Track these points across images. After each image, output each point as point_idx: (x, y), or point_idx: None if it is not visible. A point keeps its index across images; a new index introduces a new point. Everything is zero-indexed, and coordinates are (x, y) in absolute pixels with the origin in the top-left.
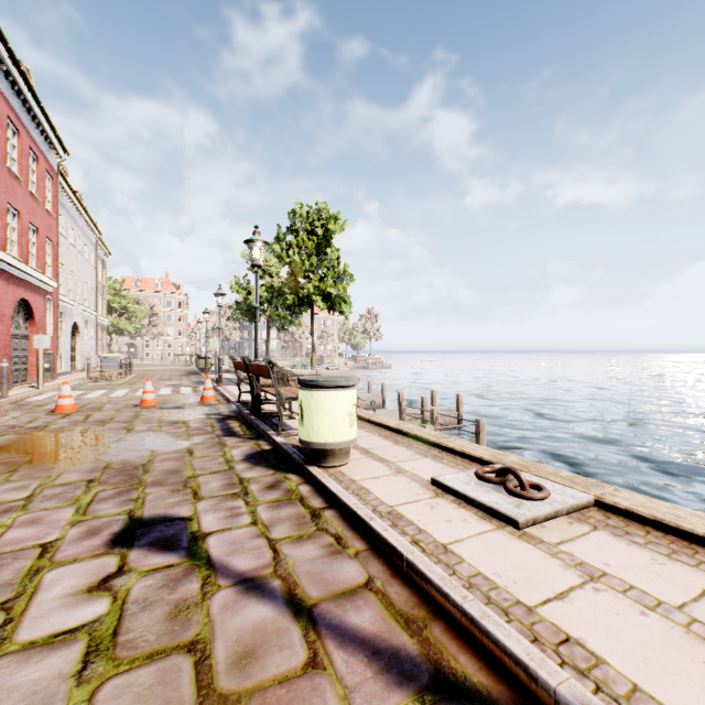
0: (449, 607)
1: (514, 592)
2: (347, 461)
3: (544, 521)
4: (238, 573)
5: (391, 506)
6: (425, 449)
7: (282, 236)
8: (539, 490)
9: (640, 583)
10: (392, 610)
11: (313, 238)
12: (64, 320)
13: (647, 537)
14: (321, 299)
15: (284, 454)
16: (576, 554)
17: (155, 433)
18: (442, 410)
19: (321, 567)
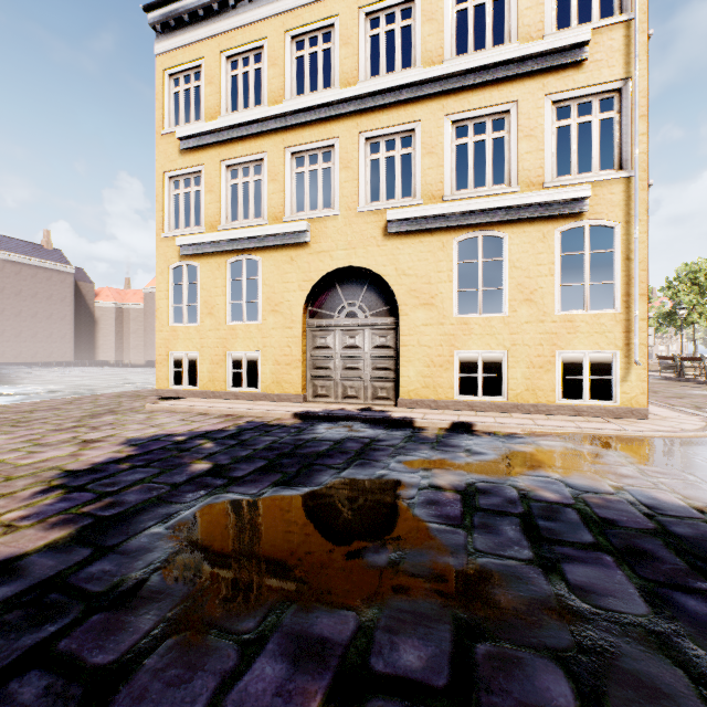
0: None
1: None
2: None
3: None
4: None
5: None
6: None
7: (671, 285)
8: None
9: None
10: None
11: (695, 282)
12: None
13: None
14: (703, 320)
15: None
16: None
17: None
18: None
19: None
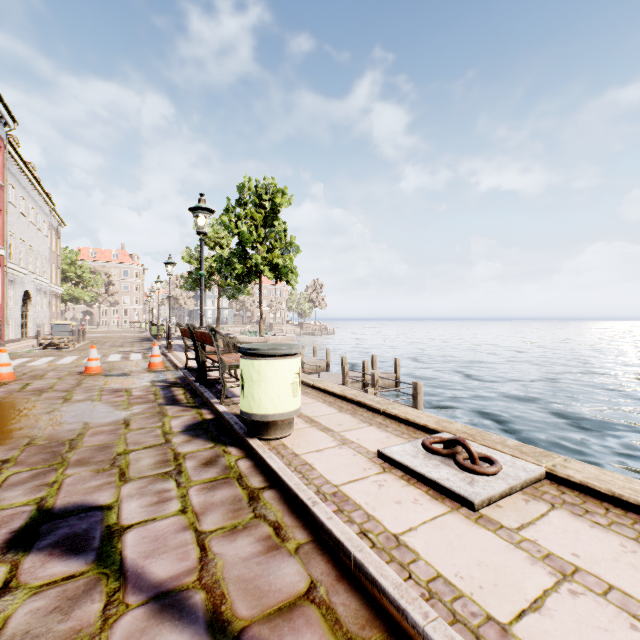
0: (408, 627)
1: (482, 601)
2: (290, 431)
3: (499, 499)
4: (154, 584)
5: (336, 485)
6: (370, 417)
7: (231, 208)
8: (489, 463)
9: (618, 580)
10: (339, 633)
11: (261, 211)
12: (14, 287)
13: (608, 515)
14: (268, 268)
15: (226, 424)
16: (541, 542)
17: (94, 402)
18: (381, 373)
19: (255, 570)
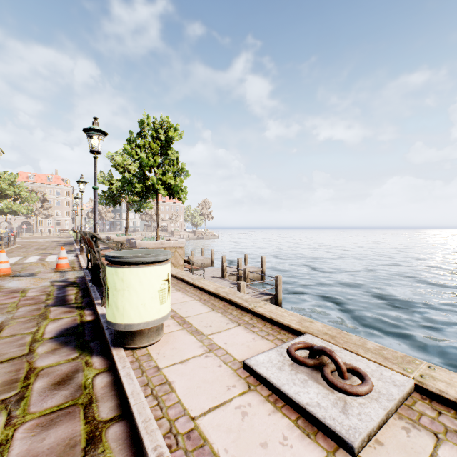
0: None
1: None
2: (158, 338)
3: (378, 431)
4: None
5: (193, 417)
6: (238, 315)
7: (132, 139)
8: (358, 377)
9: None
10: None
11: (157, 142)
12: None
13: None
14: (163, 187)
15: (101, 327)
16: None
17: None
18: (251, 267)
19: None
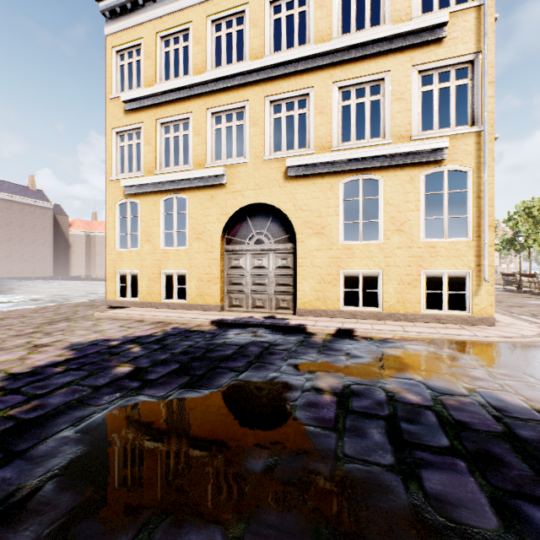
0: None
1: None
2: None
3: None
4: None
5: None
6: None
7: (512, 218)
8: None
9: None
10: None
11: (530, 216)
12: None
13: None
14: (536, 245)
15: None
16: None
17: None
18: None
19: None
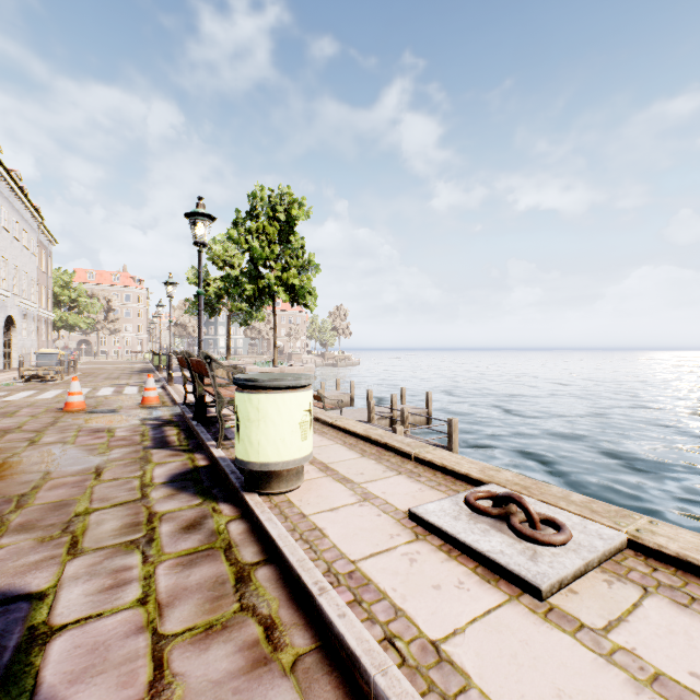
0: None
1: None
2: (299, 483)
3: (573, 581)
4: None
5: (353, 560)
6: (398, 463)
7: (240, 220)
8: (554, 528)
9: None
10: None
11: (275, 224)
12: None
13: None
14: (283, 290)
15: (221, 473)
16: (642, 653)
17: (65, 446)
18: (411, 408)
19: None
